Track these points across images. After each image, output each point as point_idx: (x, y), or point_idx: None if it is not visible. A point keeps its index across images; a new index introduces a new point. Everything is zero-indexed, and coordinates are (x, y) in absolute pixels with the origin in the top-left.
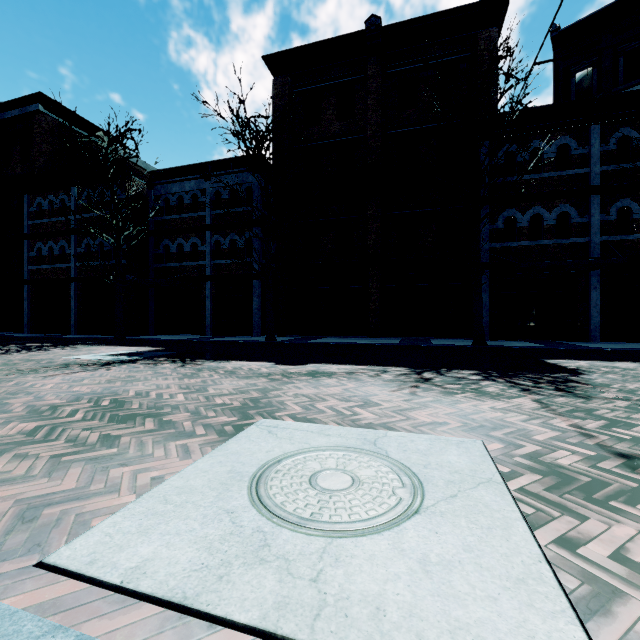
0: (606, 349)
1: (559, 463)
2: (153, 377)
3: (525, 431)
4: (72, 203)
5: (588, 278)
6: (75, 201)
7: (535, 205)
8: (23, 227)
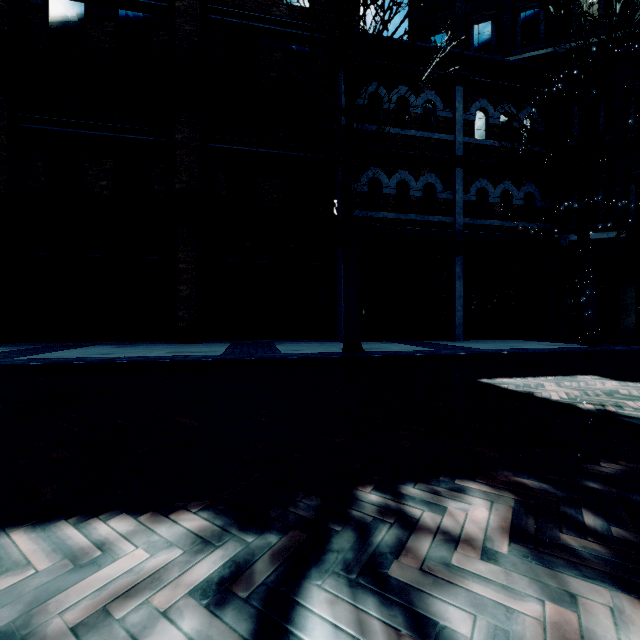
0: (508, 352)
1: None
2: None
3: None
4: None
5: (452, 265)
6: None
7: (402, 169)
8: None
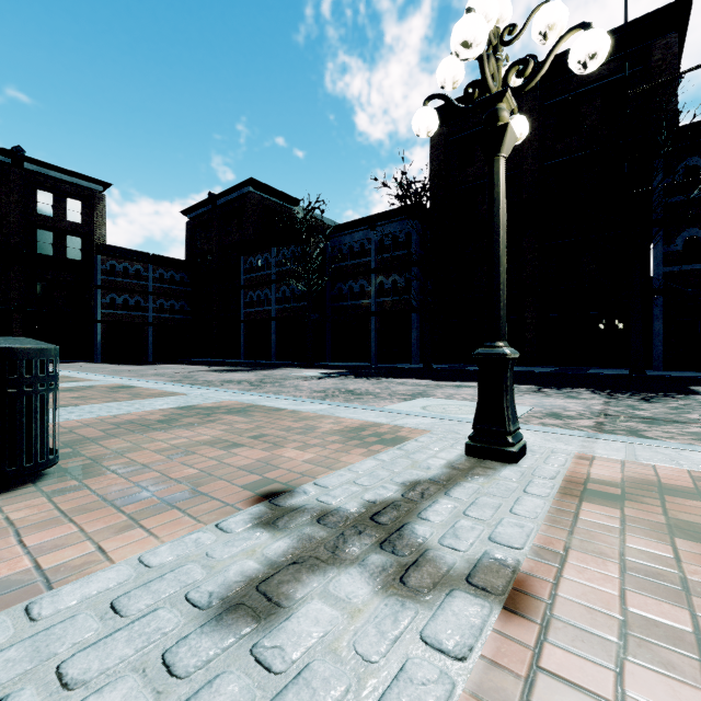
0: None
1: (563, 414)
2: (355, 384)
3: (567, 408)
4: (273, 260)
5: None
6: (275, 258)
7: None
8: (239, 280)
